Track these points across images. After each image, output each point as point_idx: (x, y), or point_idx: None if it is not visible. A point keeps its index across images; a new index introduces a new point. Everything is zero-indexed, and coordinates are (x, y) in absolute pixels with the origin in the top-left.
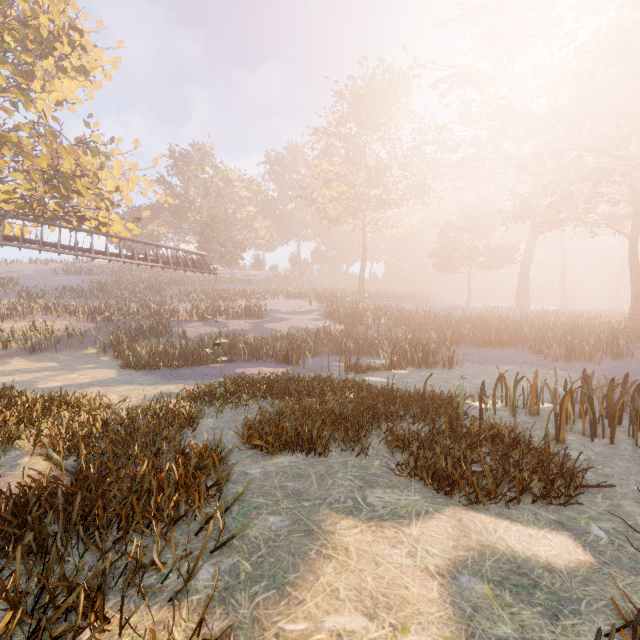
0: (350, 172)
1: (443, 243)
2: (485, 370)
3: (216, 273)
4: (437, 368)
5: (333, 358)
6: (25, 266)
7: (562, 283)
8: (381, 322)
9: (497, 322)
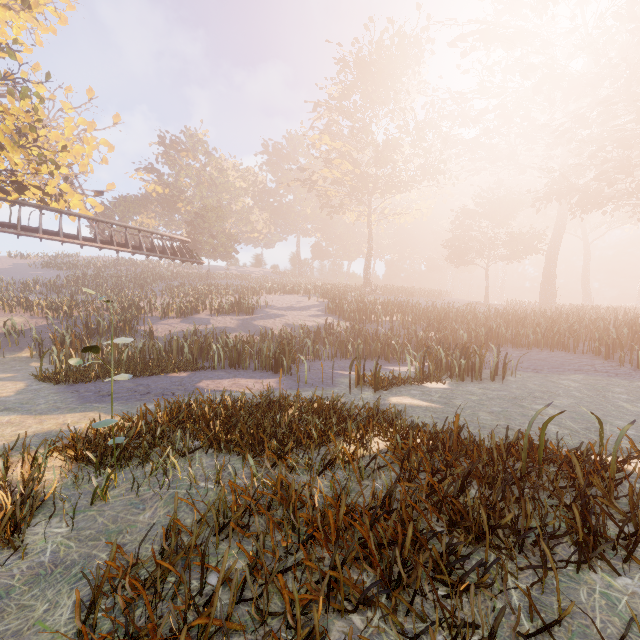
0: (355, 148)
1: (458, 232)
2: (550, 381)
3: (200, 262)
4: (484, 379)
5: (338, 363)
6: (2, 260)
7: (585, 278)
8: (393, 319)
9: (535, 318)
